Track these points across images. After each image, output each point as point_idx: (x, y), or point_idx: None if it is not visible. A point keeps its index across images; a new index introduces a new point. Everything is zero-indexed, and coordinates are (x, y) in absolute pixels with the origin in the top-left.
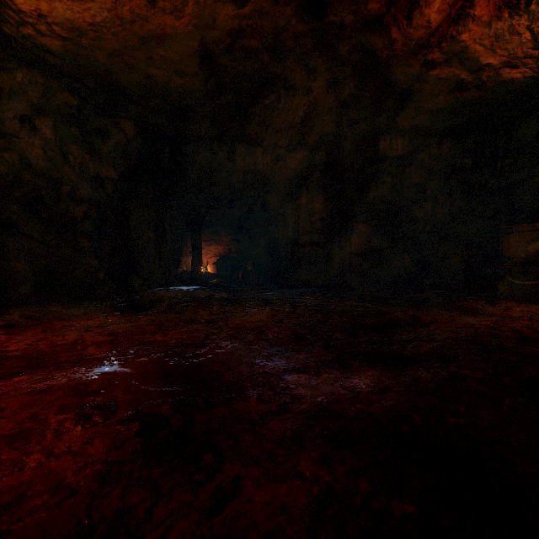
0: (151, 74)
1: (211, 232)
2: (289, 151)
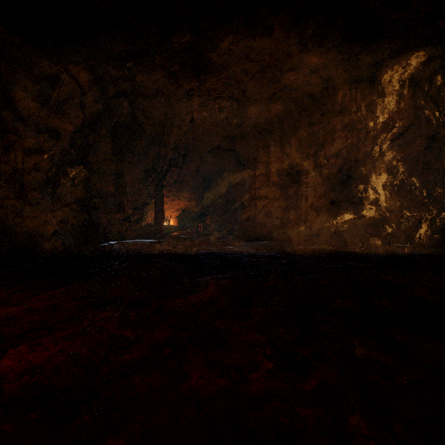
0: None
1: (174, 189)
2: (246, 105)
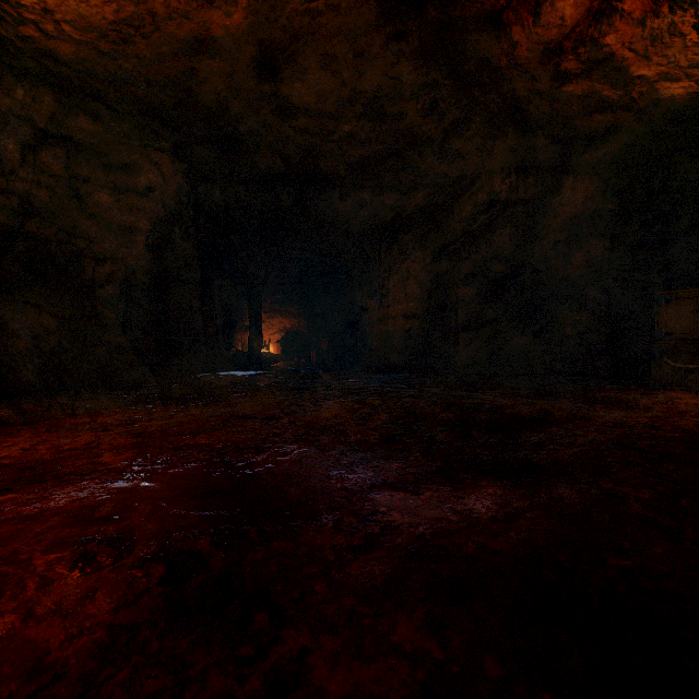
0: (193, 90)
1: (275, 301)
2: (376, 193)
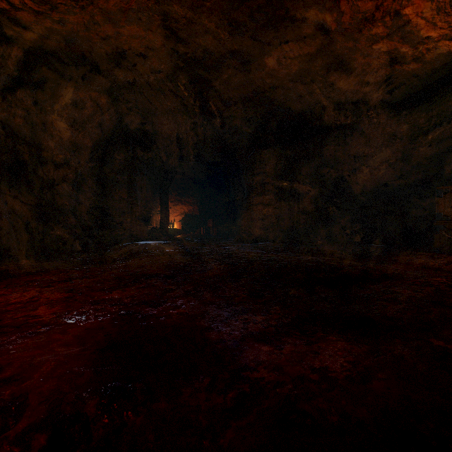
0: (119, 49)
1: (177, 194)
2: (244, 122)
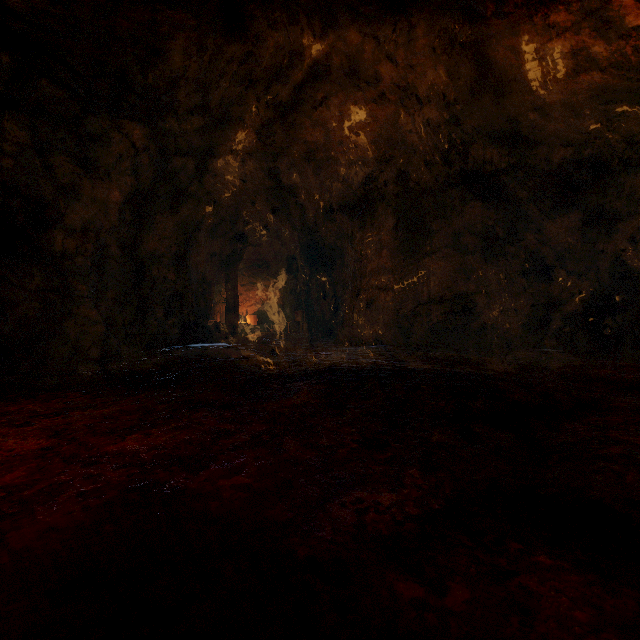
0: (157, 48)
1: (251, 275)
2: (349, 167)
